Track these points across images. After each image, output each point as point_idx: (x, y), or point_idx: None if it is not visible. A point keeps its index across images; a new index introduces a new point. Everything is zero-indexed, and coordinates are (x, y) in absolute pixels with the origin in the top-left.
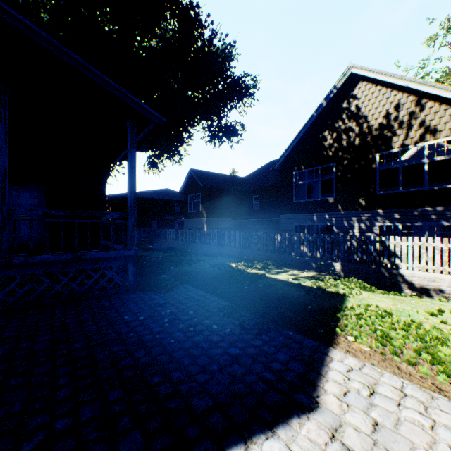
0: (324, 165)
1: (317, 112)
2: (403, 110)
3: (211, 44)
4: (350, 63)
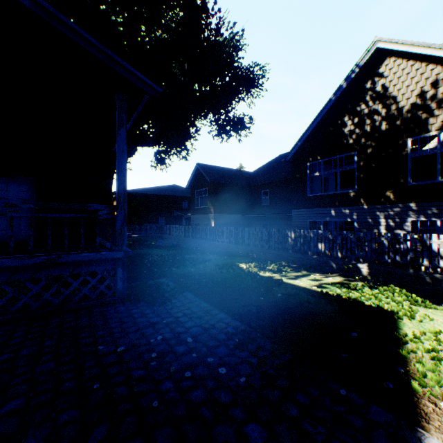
0: (344, 154)
1: (336, 95)
2: (442, 87)
3: (218, 33)
4: (376, 37)
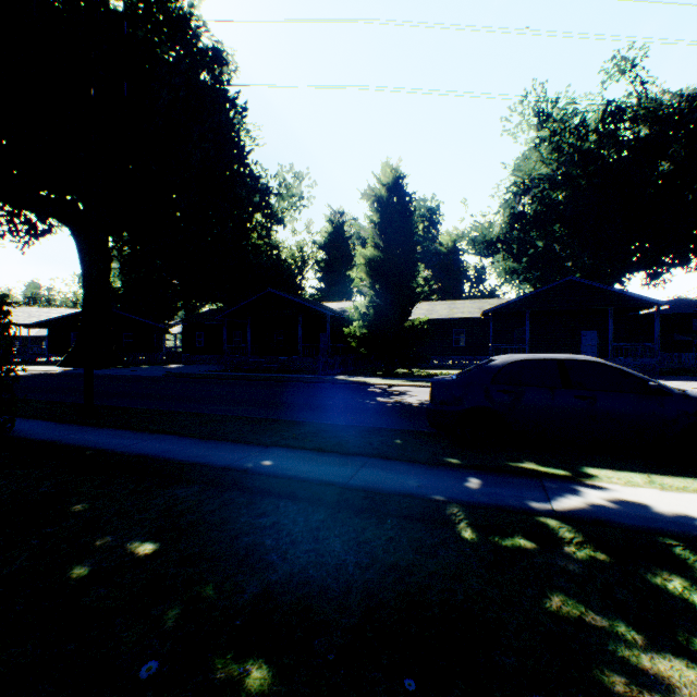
0: None
1: None
2: None
3: None
4: None
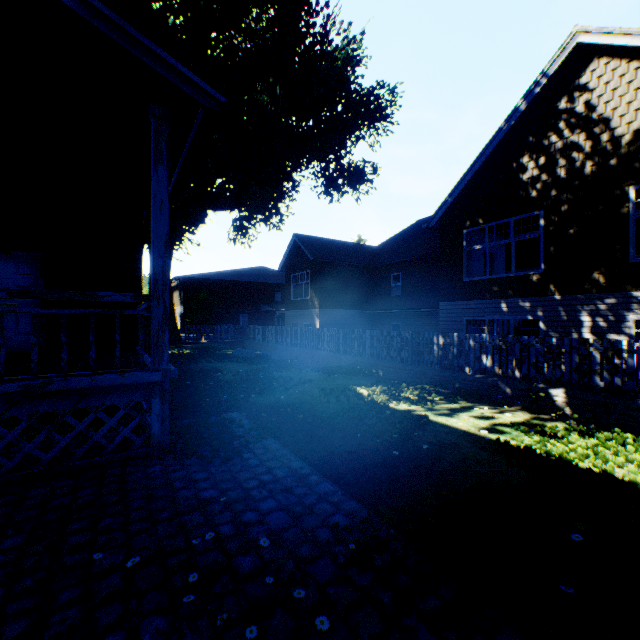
0: (521, 214)
1: (509, 123)
2: None
3: (326, 38)
4: (576, 26)
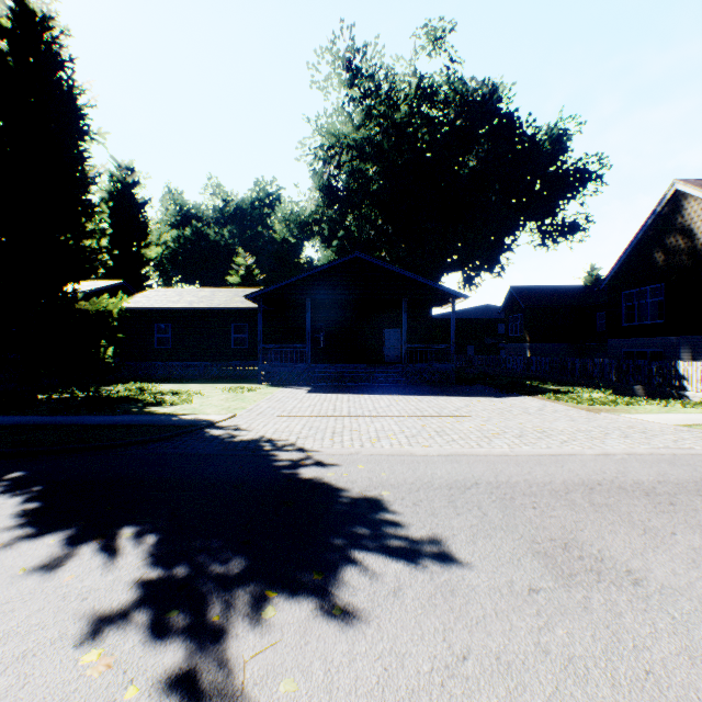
0: (653, 285)
1: (642, 229)
2: None
3: (534, 142)
4: (673, 180)
